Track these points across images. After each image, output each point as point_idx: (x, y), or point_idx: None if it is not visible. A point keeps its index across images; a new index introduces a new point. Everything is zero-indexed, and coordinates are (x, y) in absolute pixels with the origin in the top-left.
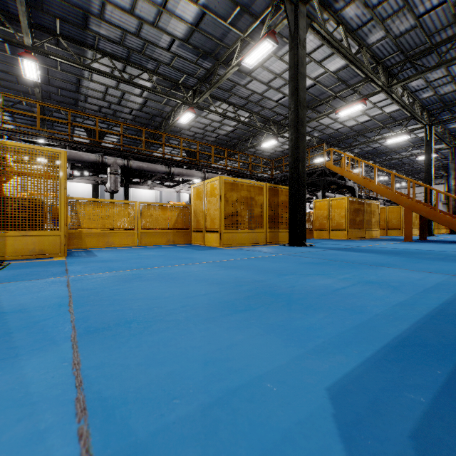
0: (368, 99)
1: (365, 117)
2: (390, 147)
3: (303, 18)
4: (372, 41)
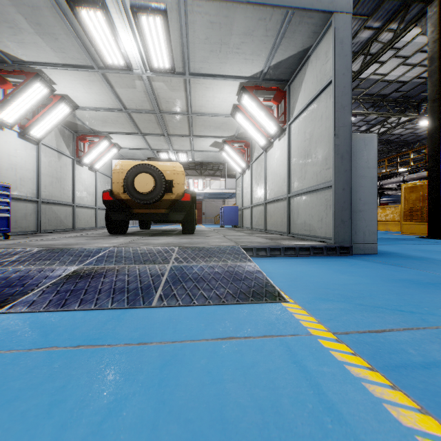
0: None
1: None
2: None
3: (432, 15)
4: None
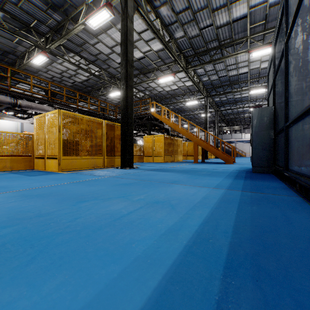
0: (176, 75)
1: (175, 86)
2: (189, 107)
3: (131, 0)
4: (177, 37)
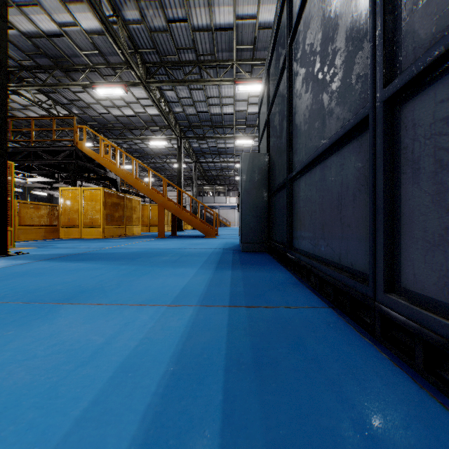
0: (130, 90)
1: (130, 111)
2: (155, 151)
3: None
4: (129, 19)
